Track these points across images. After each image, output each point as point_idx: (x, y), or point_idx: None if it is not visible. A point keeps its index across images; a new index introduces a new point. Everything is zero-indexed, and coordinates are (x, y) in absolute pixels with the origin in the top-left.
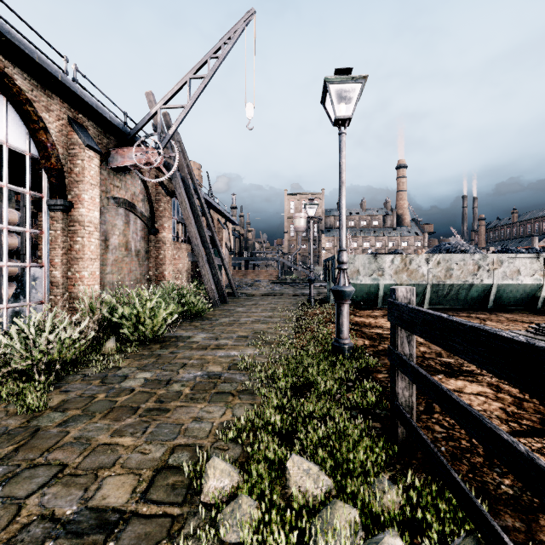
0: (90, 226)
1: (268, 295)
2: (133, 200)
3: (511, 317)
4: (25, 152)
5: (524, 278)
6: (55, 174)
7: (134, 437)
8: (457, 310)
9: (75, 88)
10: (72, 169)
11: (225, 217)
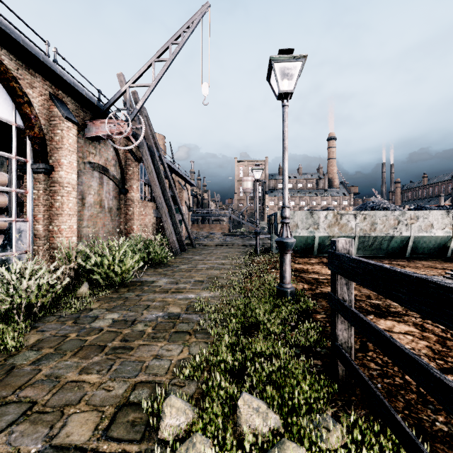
0: (69, 186)
1: (221, 245)
2: (106, 165)
3: (426, 264)
4: (12, 123)
5: (436, 231)
6: (38, 142)
7: (99, 374)
8: (380, 258)
9: (55, 68)
10: (53, 137)
11: (185, 180)
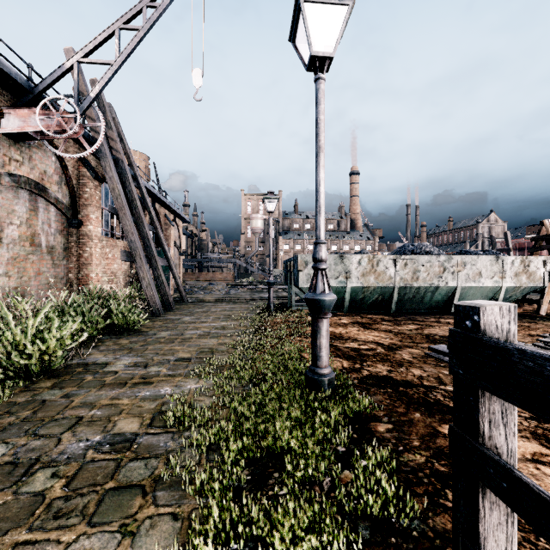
0: None
1: (222, 299)
2: (43, 181)
3: None
4: None
5: (485, 280)
6: None
7: None
8: (424, 314)
9: None
10: None
11: (174, 213)
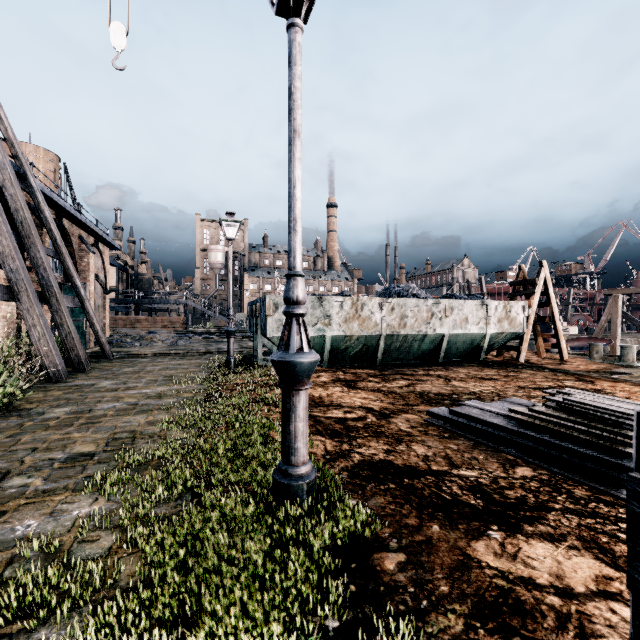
0: None
1: (166, 353)
2: None
3: (468, 372)
4: None
5: (471, 326)
6: None
7: None
8: (411, 366)
9: None
10: None
11: (94, 235)
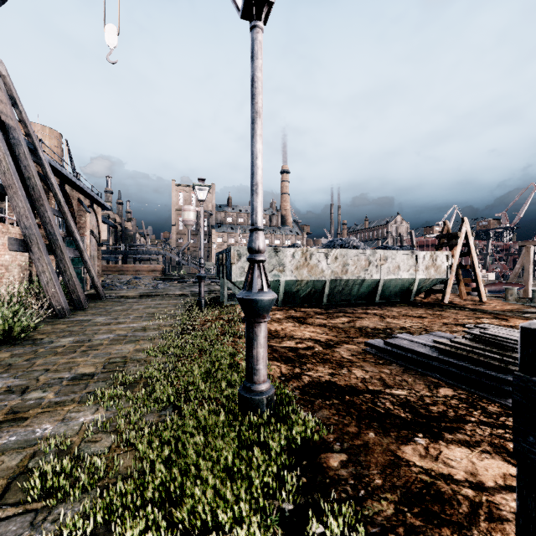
0: None
1: (148, 295)
2: None
3: (400, 311)
4: None
5: (402, 273)
6: None
7: None
8: (352, 306)
9: None
10: None
11: (90, 198)
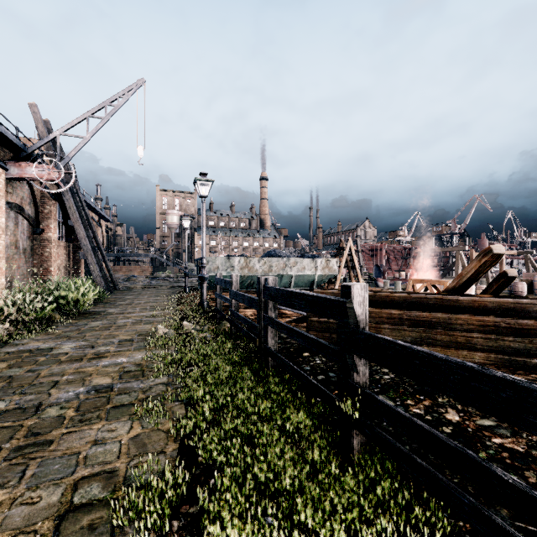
0: None
1: (148, 287)
2: (22, 204)
3: None
4: None
5: (307, 271)
6: None
7: (118, 332)
8: None
9: None
10: None
11: (99, 215)
